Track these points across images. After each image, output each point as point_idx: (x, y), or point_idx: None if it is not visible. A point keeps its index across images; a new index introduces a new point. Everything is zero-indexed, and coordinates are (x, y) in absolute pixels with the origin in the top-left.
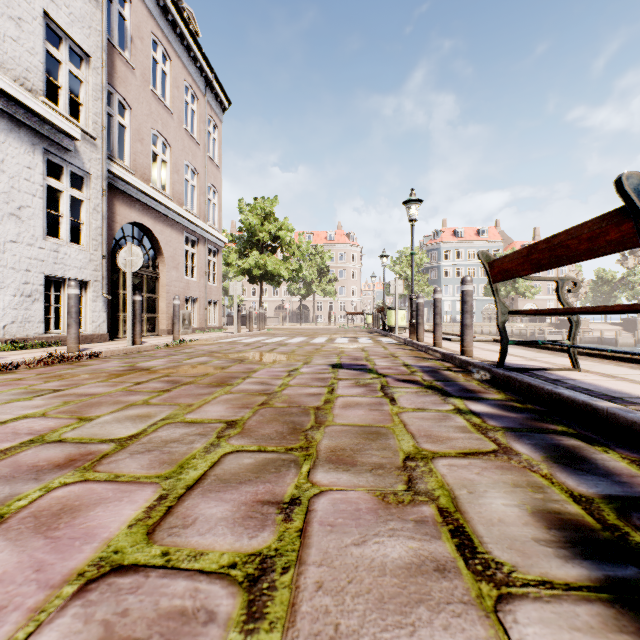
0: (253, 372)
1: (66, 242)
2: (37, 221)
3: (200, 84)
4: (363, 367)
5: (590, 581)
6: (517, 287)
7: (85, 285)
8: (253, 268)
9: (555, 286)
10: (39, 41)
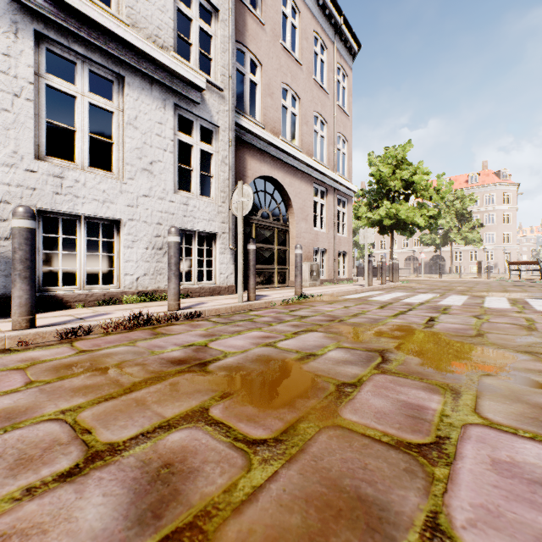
0: (439, 462)
1: (196, 195)
2: (168, 175)
3: (329, 33)
4: None
5: None
6: None
7: (214, 237)
8: (383, 218)
9: None
10: None
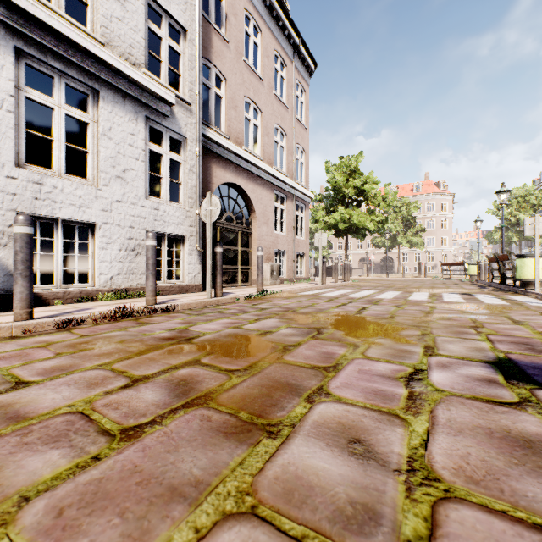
0: (332, 371)
1: (165, 201)
2: (139, 182)
3: (288, 51)
4: None
5: None
6: None
7: (183, 240)
8: (338, 222)
9: None
10: (141, 19)
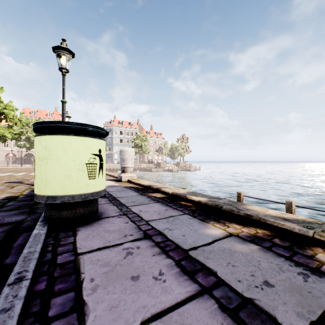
0: None
1: None
2: None
3: None
4: (20, 182)
5: (2, 198)
6: (143, 149)
7: None
8: None
9: (156, 149)
10: None
